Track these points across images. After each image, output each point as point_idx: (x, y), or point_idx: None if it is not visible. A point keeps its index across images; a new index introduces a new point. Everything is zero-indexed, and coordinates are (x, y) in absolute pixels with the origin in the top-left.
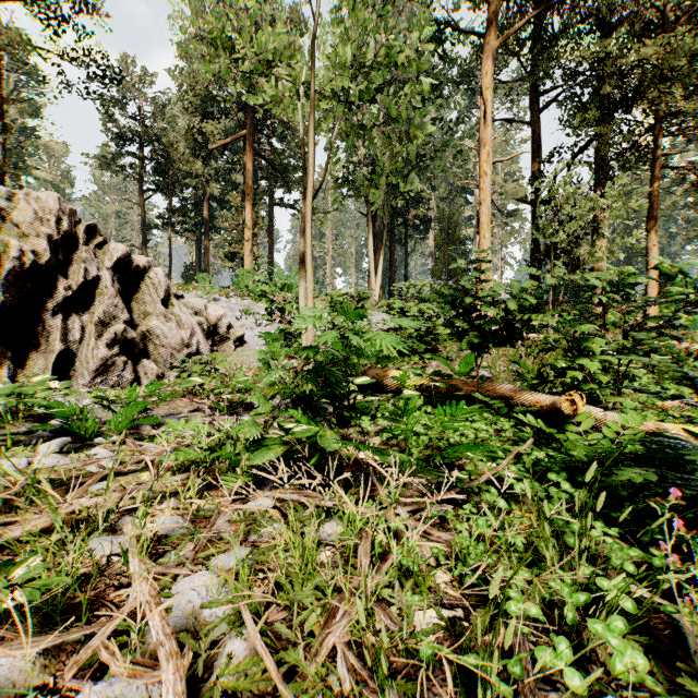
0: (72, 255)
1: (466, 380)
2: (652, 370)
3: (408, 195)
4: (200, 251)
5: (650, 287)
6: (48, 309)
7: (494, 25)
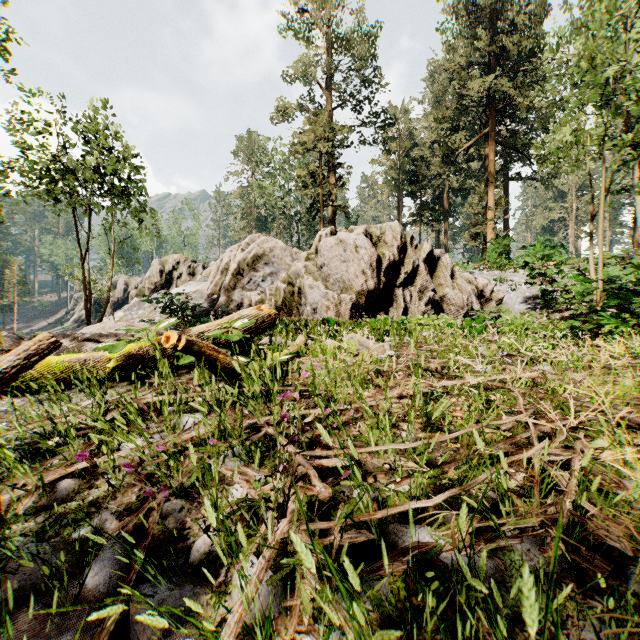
0: (405, 254)
1: None
2: None
3: None
4: (438, 235)
5: None
6: (397, 285)
7: None
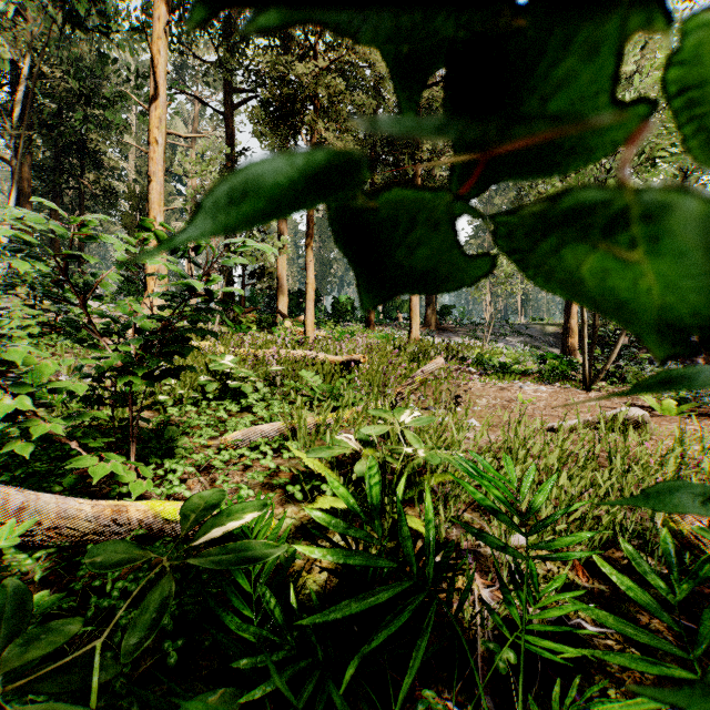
0: None
1: None
2: (273, 382)
3: (82, 152)
4: None
5: (309, 299)
6: None
7: None
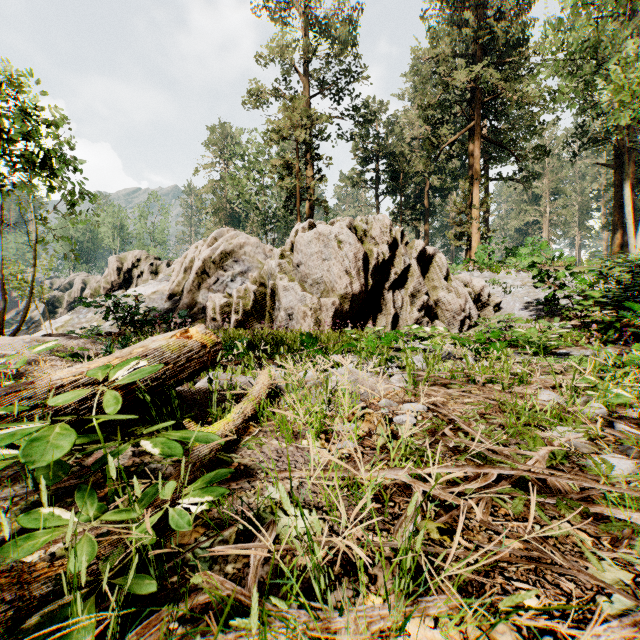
0: (394, 252)
1: None
2: None
3: None
4: (418, 235)
5: None
6: (385, 287)
7: None
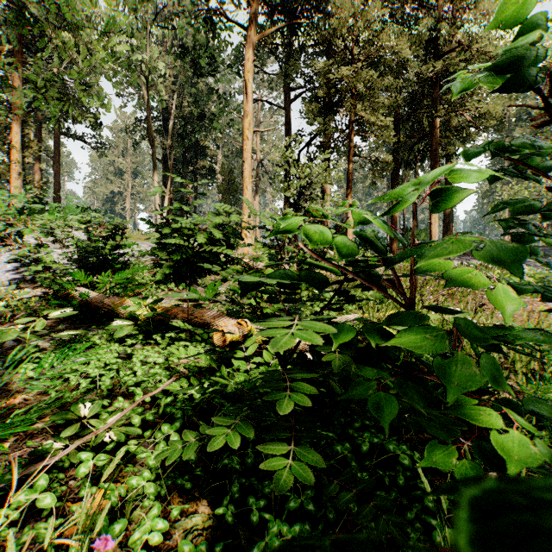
0: None
1: (209, 304)
2: None
3: (196, 148)
4: None
5: (349, 234)
6: None
7: (254, 24)
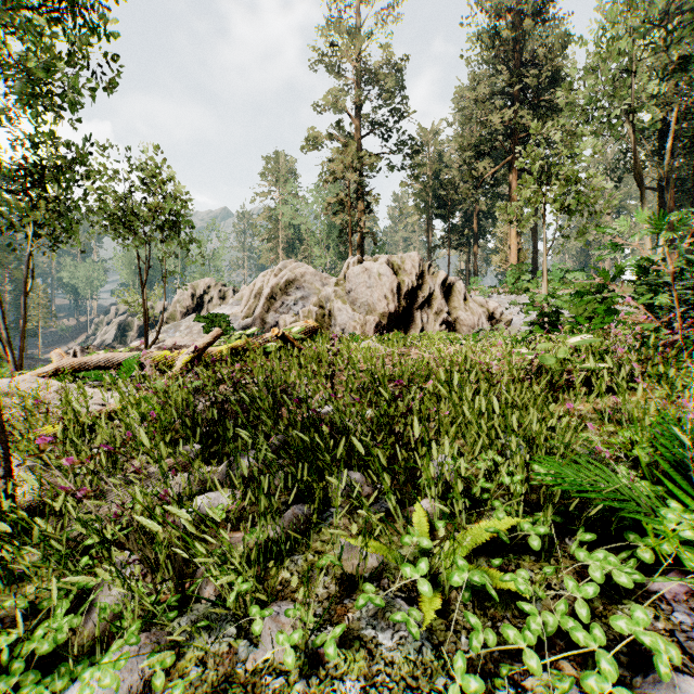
0: (423, 281)
1: None
2: None
3: None
4: (469, 258)
5: None
6: (415, 308)
7: None
